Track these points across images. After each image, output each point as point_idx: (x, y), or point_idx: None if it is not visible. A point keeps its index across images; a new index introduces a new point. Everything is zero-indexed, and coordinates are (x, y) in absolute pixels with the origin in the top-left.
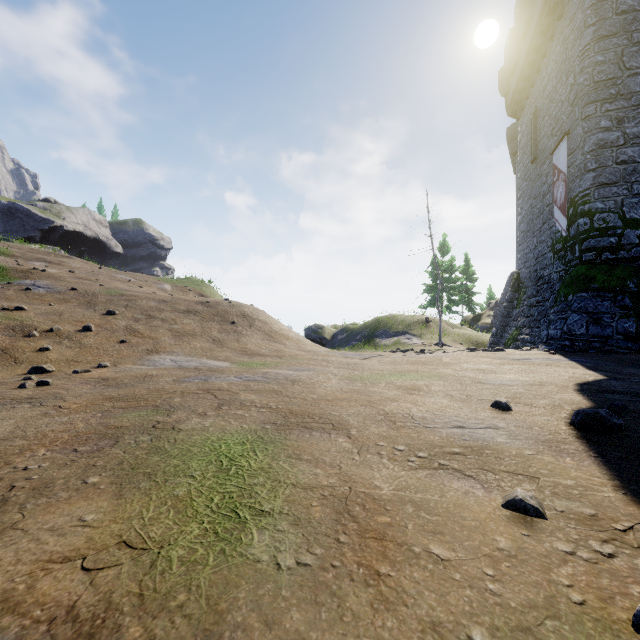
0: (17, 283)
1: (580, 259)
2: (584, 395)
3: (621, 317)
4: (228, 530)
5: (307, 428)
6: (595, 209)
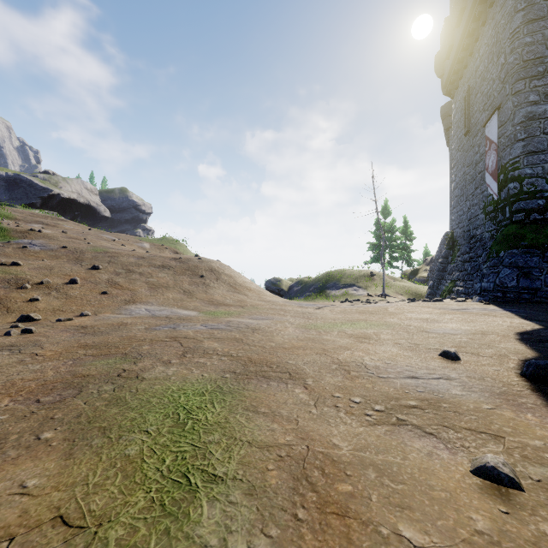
0: (16, 242)
1: (510, 219)
2: (527, 344)
3: None
4: (176, 501)
5: (265, 377)
6: (524, 175)
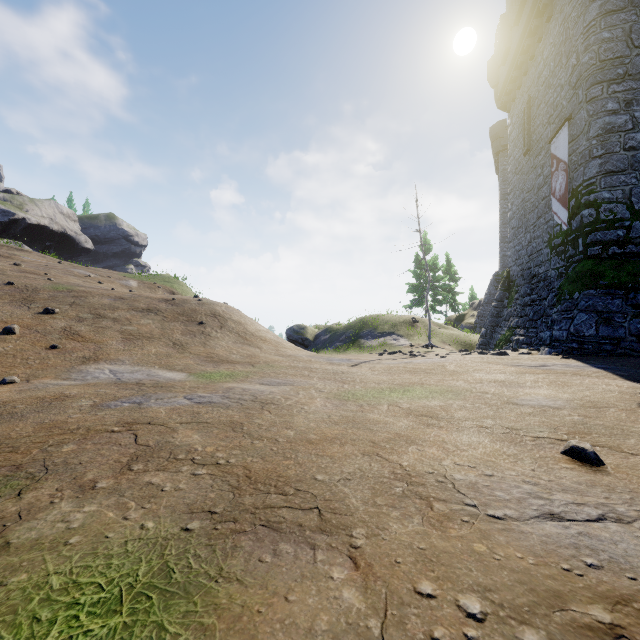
0: None
1: (584, 254)
2: None
3: (634, 317)
4: None
5: (270, 527)
6: (601, 199)
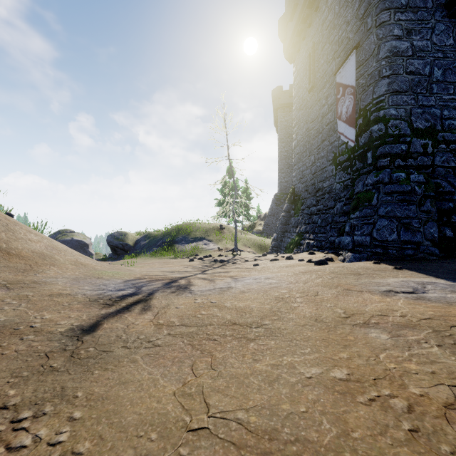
0: None
1: (374, 165)
2: None
3: (426, 222)
4: None
5: None
6: (389, 115)
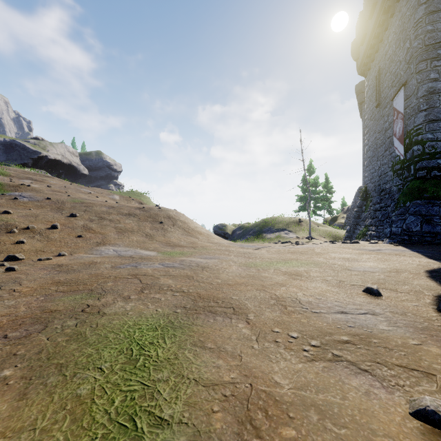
0: (9, 194)
1: (414, 176)
2: (437, 281)
3: None
4: None
5: (212, 312)
6: (426, 139)
